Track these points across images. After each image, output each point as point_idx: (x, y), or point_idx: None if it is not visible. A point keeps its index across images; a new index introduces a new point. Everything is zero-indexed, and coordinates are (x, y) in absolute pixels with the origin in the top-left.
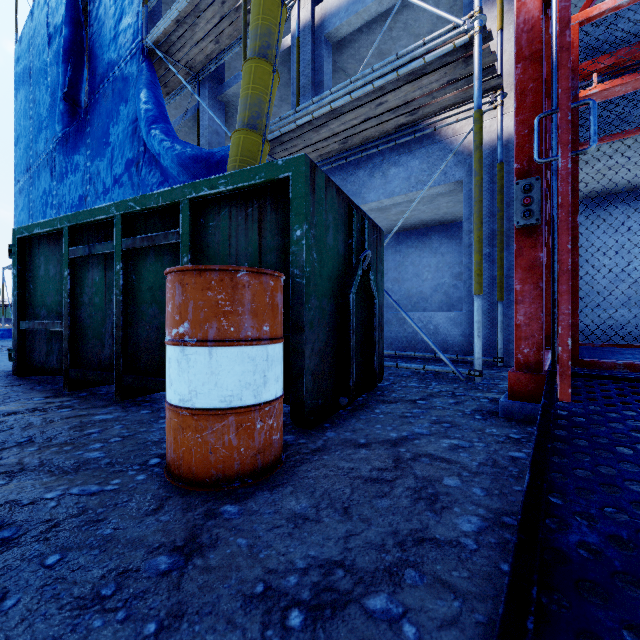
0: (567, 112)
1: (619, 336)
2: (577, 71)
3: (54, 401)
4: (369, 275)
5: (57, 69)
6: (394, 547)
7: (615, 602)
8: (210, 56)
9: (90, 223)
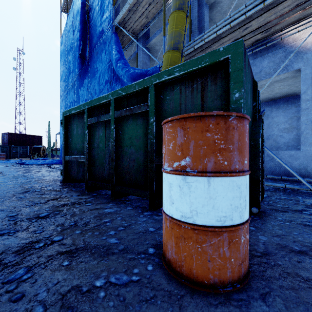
0: None
1: None
2: None
3: (82, 198)
4: (262, 126)
5: (76, 45)
6: None
7: None
8: (143, 25)
9: (97, 105)
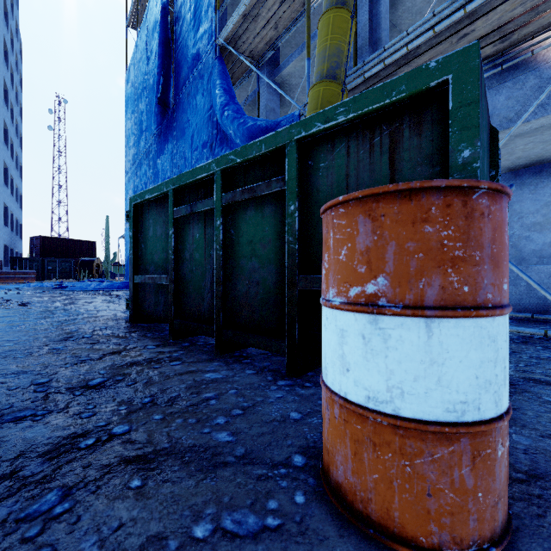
0: None
1: None
2: None
3: (164, 351)
4: None
5: (153, 82)
6: None
7: None
8: (269, 42)
9: (191, 184)
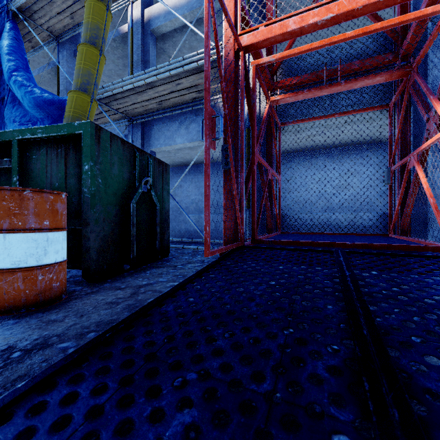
0: (207, 120)
1: (304, 228)
2: (254, 90)
3: None
4: (151, 192)
5: None
6: (93, 326)
7: (153, 326)
8: (67, 26)
9: None
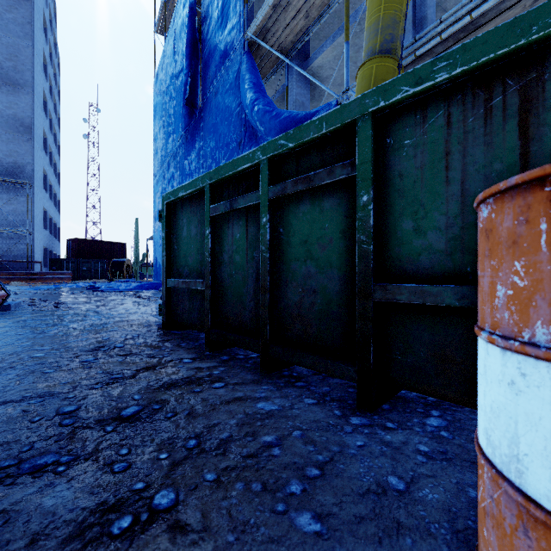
0: None
1: None
2: None
3: (202, 366)
4: None
5: (180, 84)
6: None
7: None
8: (299, 33)
9: (230, 177)
